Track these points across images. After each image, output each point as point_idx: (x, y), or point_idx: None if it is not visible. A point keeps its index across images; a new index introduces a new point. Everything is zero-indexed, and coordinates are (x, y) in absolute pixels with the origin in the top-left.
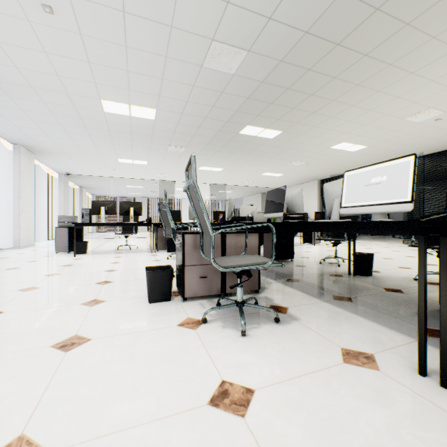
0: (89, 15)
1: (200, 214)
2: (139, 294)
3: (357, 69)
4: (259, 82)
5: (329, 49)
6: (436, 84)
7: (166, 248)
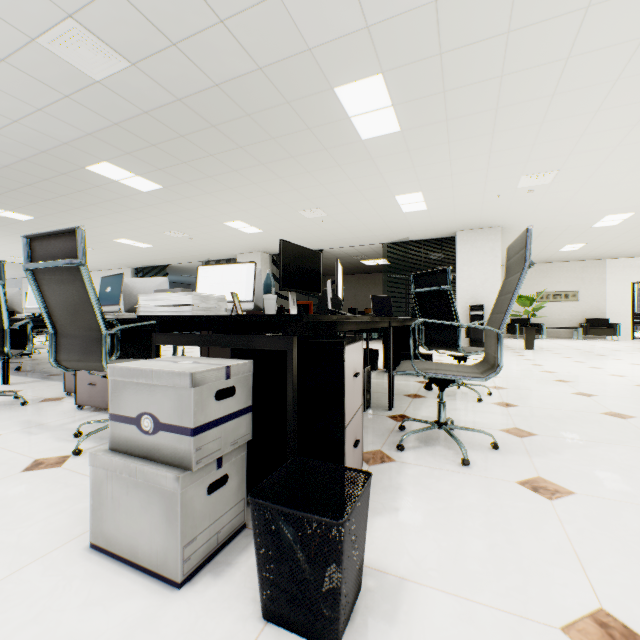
0: None
1: None
2: None
3: (81, 196)
4: None
5: (41, 180)
6: (161, 218)
7: None
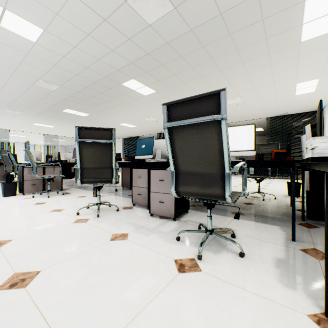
0: None
1: (32, 159)
2: None
3: (114, 101)
4: (69, 95)
5: (98, 93)
6: (147, 110)
7: (5, 180)
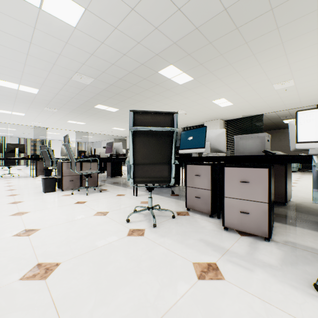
0: (5, 50)
1: (71, 154)
2: (37, 191)
3: (145, 93)
4: (102, 89)
5: (131, 85)
6: (178, 102)
7: (44, 174)
